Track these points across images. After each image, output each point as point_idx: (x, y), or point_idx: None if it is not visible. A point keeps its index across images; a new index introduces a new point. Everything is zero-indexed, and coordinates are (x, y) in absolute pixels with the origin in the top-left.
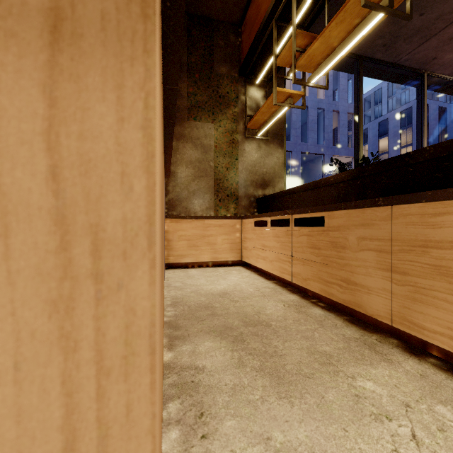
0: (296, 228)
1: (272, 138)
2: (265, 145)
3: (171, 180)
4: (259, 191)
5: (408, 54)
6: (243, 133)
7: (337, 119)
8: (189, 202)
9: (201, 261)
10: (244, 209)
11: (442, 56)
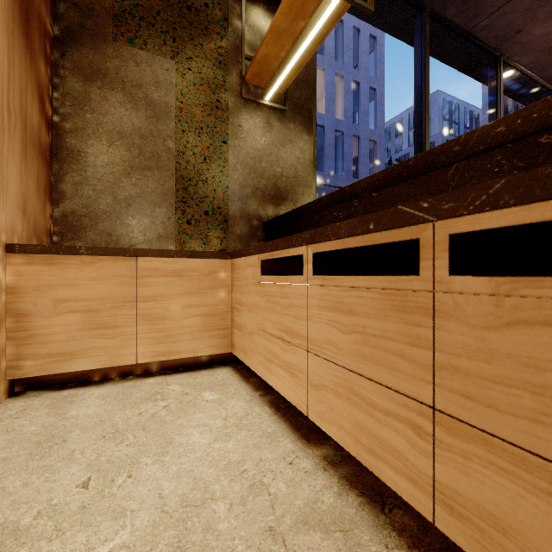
0: (478, 281)
1: (291, 112)
2: (280, 123)
3: (70, 168)
4: (268, 208)
5: (489, 17)
6: (237, 92)
7: (358, 146)
8: (116, 221)
9: (125, 364)
10: (240, 241)
11: (530, 29)
